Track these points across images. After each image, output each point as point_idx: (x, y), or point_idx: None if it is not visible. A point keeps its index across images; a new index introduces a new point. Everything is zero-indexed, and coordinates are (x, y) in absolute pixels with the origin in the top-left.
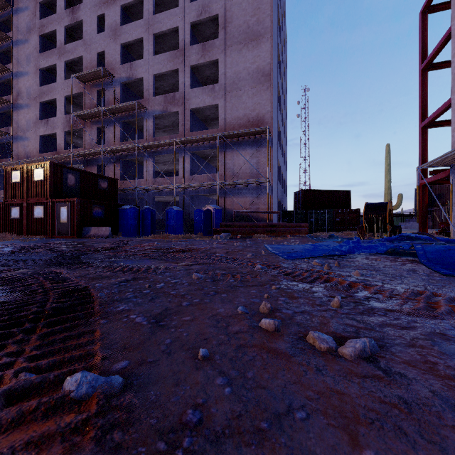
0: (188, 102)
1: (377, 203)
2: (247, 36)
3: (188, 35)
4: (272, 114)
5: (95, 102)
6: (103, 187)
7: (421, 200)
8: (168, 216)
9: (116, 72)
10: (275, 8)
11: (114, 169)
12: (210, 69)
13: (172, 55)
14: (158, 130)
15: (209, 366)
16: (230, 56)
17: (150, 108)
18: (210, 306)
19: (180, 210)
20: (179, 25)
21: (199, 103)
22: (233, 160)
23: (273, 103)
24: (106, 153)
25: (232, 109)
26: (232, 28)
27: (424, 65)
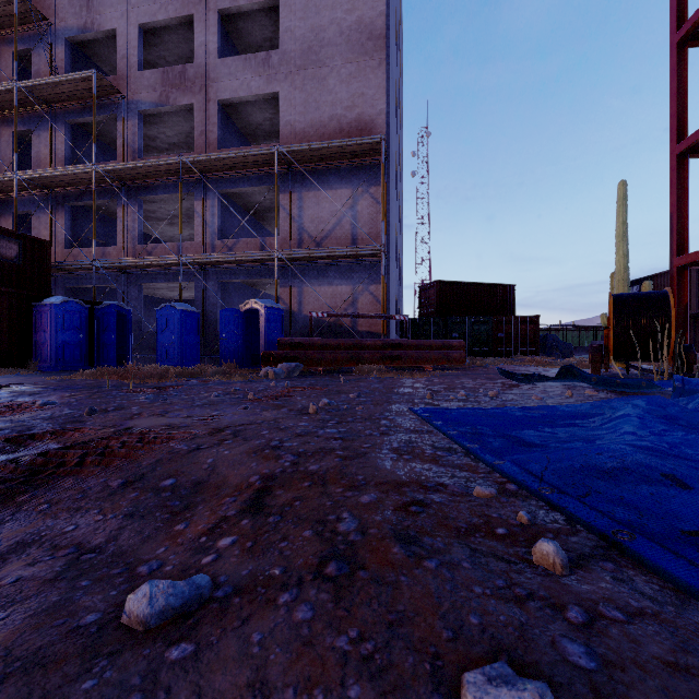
0: (214, 85)
1: (640, 294)
2: None
3: None
4: (389, 119)
5: (8, 78)
6: (5, 255)
7: (676, 295)
8: (161, 324)
9: (57, 16)
10: None
11: (49, 223)
12: (263, 27)
13: None
14: (157, 153)
15: None
16: None
17: (131, 95)
18: None
19: (193, 310)
20: None
21: (237, 89)
22: (309, 209)
23: (390, 97)
24: (25, 185)
25: (307, 103)
26: None
27: (684, 33)
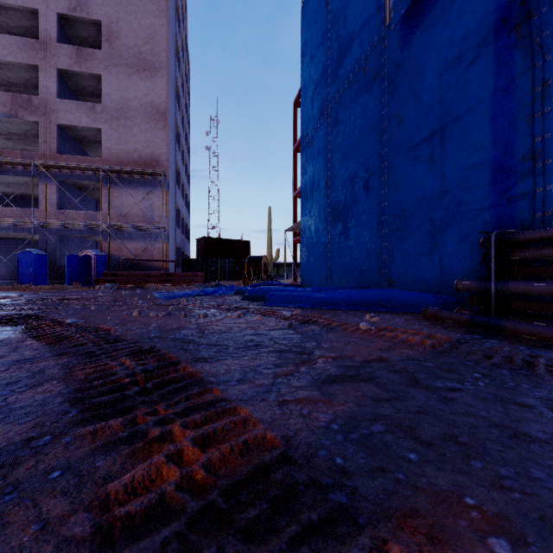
0: (55, 114)
1: (256, 257)
2: (139, 63)
3: (53, 27)
4: (169, 157)
5: None
6: None
7: (294, 254)
8: (22, 261)
9: None
10: (173, 42)
11: None
12: (89, 80)
13: (26, 44)
14: None
15: (113, 320)
16: (117, 77)
17: None
18: (109, 314)
19: (43, 254)
20: (39, 8)
21: (72, 120)
22: (121, 198)
23: (170, 145)
24: None
25: (120, 139)
26: (120, 45)
27: (295, 148)
